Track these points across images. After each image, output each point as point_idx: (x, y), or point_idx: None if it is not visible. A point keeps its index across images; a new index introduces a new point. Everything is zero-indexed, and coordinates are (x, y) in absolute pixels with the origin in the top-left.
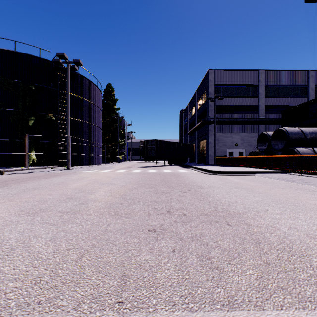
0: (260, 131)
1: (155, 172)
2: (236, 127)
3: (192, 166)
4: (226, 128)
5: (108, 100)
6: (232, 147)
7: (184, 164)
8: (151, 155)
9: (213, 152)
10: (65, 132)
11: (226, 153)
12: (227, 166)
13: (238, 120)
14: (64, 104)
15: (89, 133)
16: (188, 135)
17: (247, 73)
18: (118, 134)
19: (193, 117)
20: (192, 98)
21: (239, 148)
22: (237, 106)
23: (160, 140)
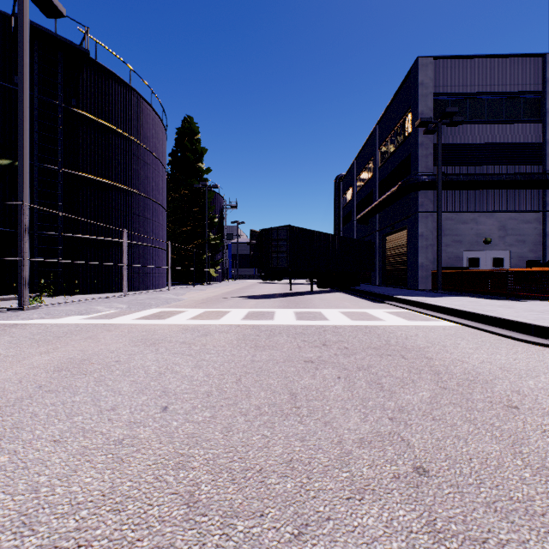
0: (548, 205)
1: (297, 325)
2: (485, 198)
3: (398, 296)
4: (462, 200)
5: (186, 151)
6: (475, 246)
7: (359, 289)
8: (279, 267)
9: (429, 259)
10: (56, 207)
11: (460, 262)
12: (478, 294)
13: (499, 177)
14: (53, 133)
15: (129, 213)
16: (355, 226)
17: (516, 64)
18: (205, 223)
19: (367, 184)
20: (366, 144)
21: (494, 249)
22: (489, 145)
23: (301, 229)
